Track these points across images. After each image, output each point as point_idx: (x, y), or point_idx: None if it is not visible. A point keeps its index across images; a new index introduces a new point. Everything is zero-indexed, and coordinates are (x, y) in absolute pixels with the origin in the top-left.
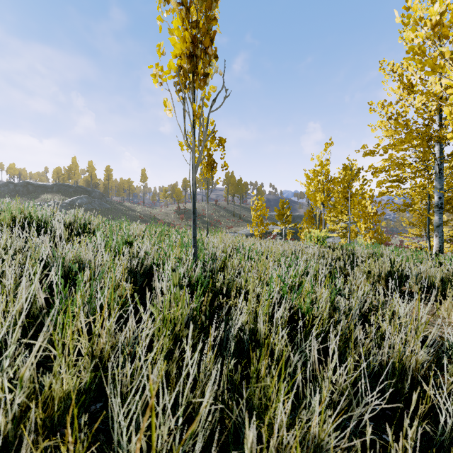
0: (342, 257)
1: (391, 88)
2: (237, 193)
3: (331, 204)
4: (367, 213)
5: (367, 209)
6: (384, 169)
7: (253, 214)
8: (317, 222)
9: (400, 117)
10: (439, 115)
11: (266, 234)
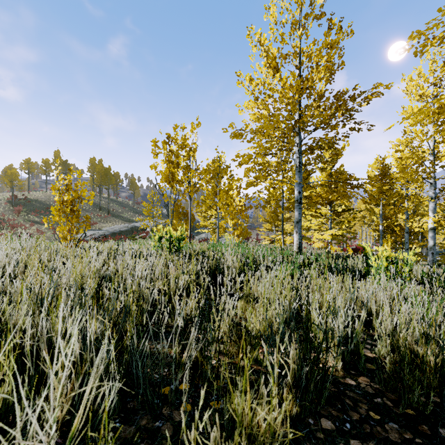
0: (197, 281)
1: (258, 65)
2: (105, 184)
3: (202, 199)
4: (234, 206)
5: (234, 201)
6: (251, 157)
7: (57, 200)
8: (170, 215)
9: (267, 97)
10: (299, 106)
11: (139, 231)
